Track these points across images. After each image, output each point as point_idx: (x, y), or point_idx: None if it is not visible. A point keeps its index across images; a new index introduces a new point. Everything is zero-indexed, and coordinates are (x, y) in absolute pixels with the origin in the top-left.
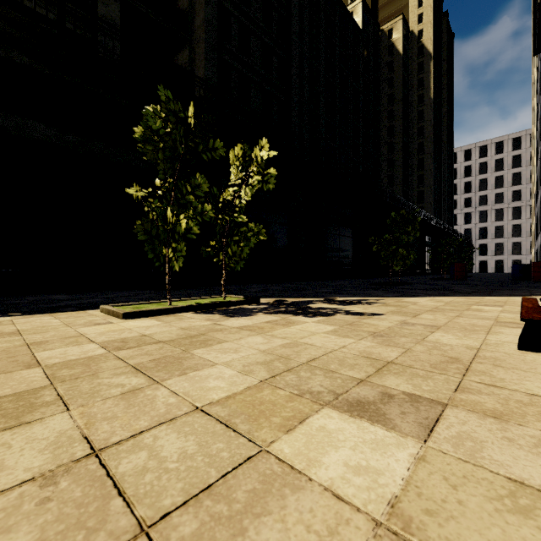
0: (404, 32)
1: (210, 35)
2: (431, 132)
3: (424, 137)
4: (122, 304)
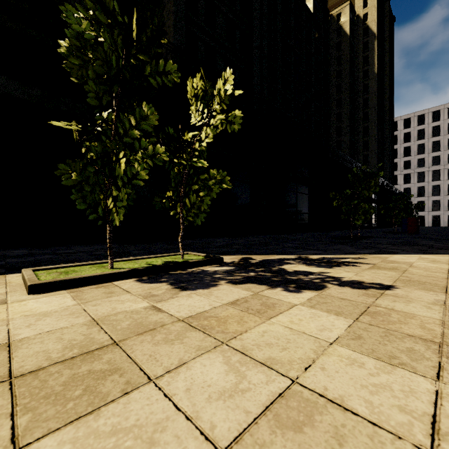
0: (351, 16)
1: (178, 8)
2: (375, 102)
3: (369, 107)
4: (53, 267)
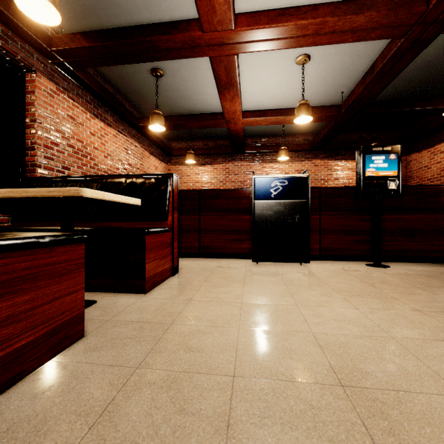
0: None
1: None
2: None
3: None
4: None
